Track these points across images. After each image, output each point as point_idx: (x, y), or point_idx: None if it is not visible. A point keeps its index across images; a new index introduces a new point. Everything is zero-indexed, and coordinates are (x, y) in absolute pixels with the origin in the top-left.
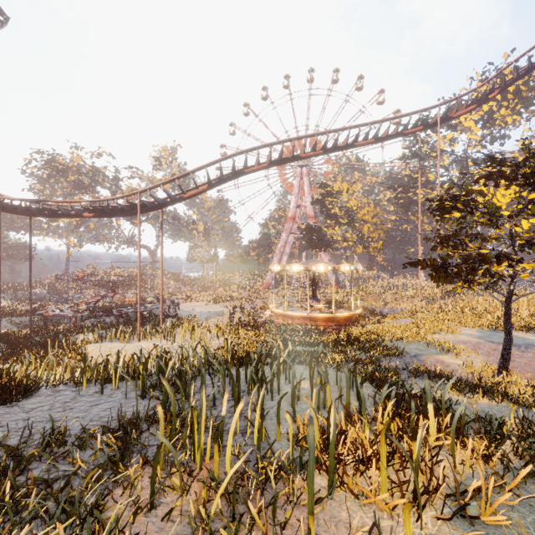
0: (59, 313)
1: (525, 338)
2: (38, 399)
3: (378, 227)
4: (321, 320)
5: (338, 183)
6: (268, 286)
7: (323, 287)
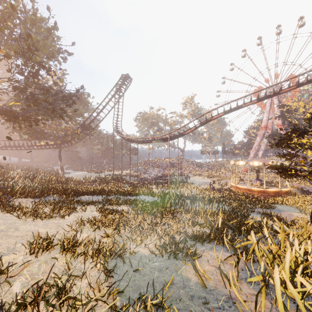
0: (145, 177)
1: None
2: (140, 197)
3: None
4: (256, 191)
5: (294, 103)
6: (246, 170)
7: None
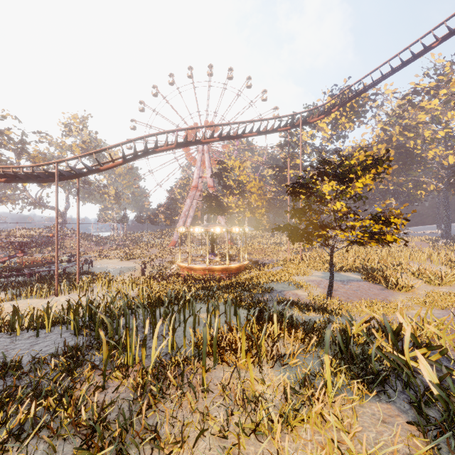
0: None
1: (348, 276)
2: None
3: (261, 197)
4: (218, 270)
5: (232, 161)
6: (175, 244)
7: (221, 244)
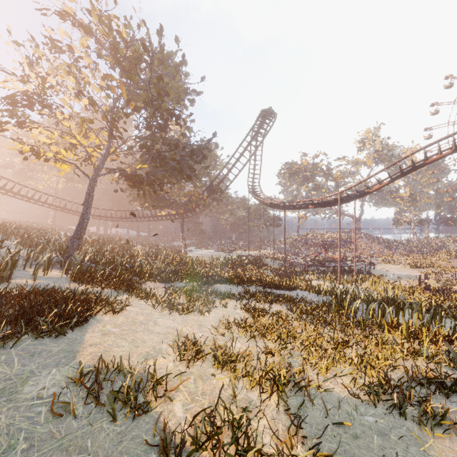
0: (296, 261)
1: None
2: (296, 292)
3: None
4: None
5: None
6: None
7: None
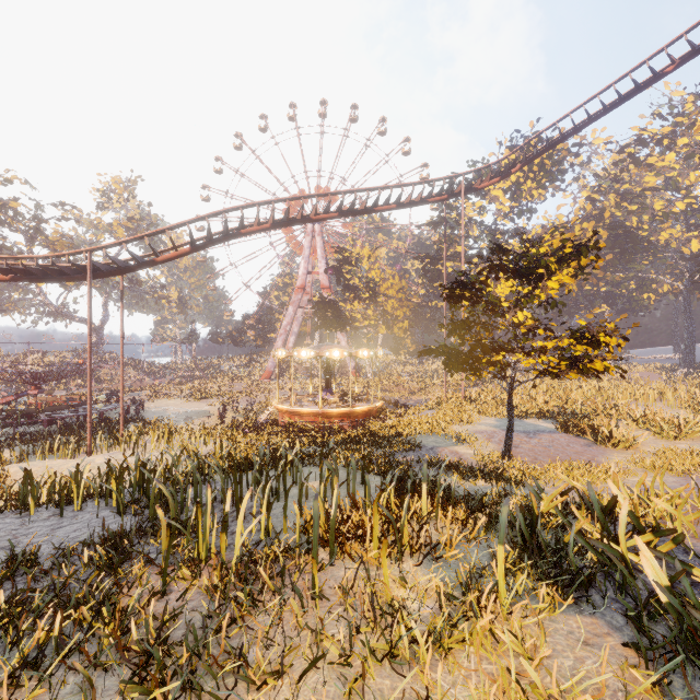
0: None
1: (536, 425)
2: None
3: (403, 304)
4: (336, 416)
5: (357, 248)
6: (270, 375)
7: (341, 376)
